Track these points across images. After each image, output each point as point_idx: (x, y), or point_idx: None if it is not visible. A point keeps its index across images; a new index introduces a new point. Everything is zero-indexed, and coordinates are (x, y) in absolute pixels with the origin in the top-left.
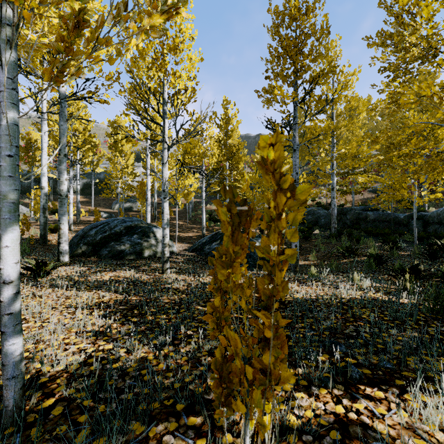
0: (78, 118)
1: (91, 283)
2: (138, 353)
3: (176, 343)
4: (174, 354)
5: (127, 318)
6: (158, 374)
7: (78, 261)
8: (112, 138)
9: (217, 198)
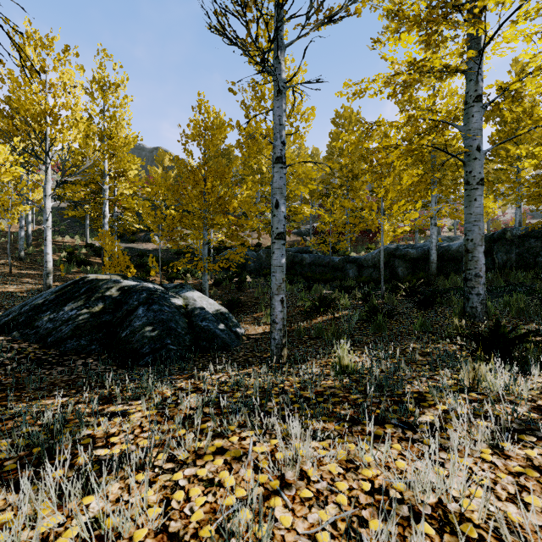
0: None
1: None
2: None
3: None
4: None
5: None
6: None
7: None
8: None
9: (86, 225)
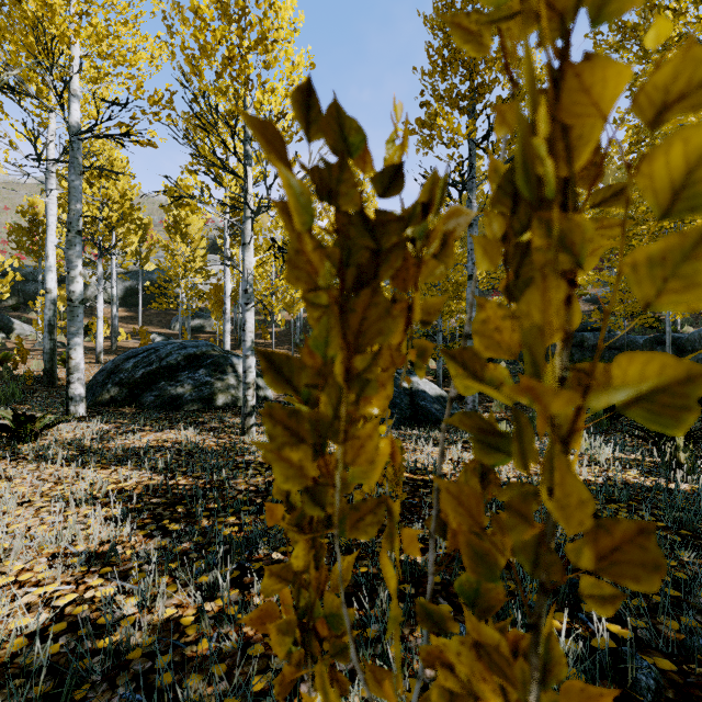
0: (102, 169)
1: (110, 453)
2: (158, 612)
3: (247, 582)
4: (236, 615)
5: (160, 522)
6: (194, 667)
7: (102, 414)
8: (170, 214)
9: None
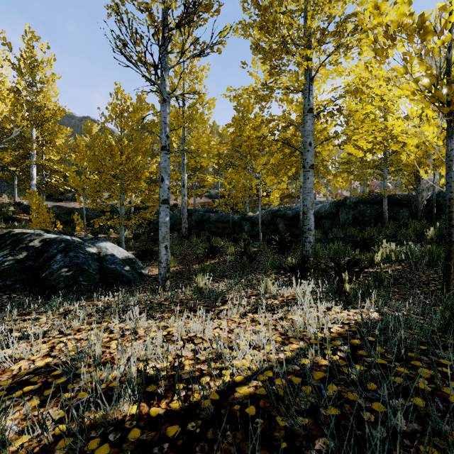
0: None
1: None
2: None
3: None
4: None
5: None
6: None
7: None
8: None
9: (14, 185)
